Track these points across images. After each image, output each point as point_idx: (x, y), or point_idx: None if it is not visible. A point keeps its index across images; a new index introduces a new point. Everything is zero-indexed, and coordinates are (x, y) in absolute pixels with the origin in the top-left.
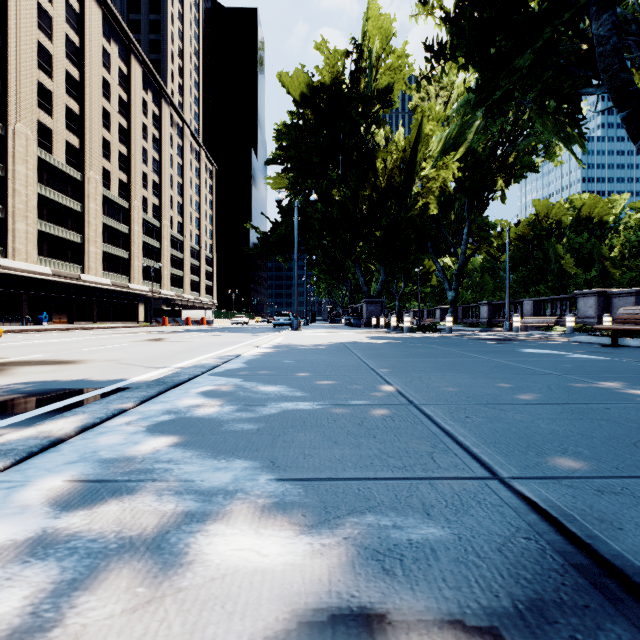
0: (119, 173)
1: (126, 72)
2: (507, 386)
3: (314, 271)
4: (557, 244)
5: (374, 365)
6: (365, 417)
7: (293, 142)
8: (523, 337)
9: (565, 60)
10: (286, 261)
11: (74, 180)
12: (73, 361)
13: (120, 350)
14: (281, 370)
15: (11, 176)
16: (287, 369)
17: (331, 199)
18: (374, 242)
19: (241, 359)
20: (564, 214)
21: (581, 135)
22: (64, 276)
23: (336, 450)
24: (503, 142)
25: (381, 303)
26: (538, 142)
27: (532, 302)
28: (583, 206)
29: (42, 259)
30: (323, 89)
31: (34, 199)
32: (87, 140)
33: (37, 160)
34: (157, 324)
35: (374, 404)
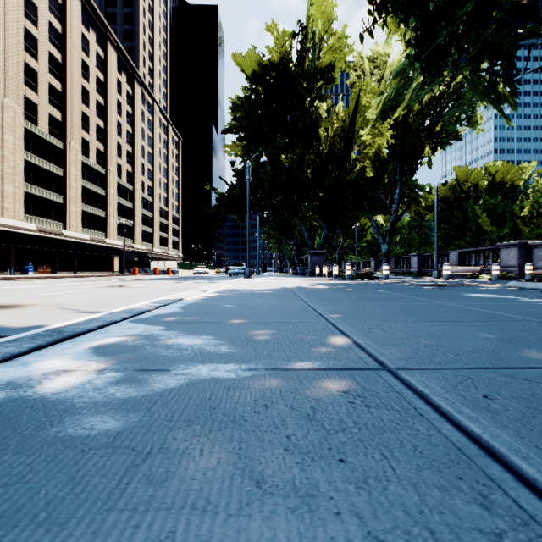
0: (97, 143)
1: (103, 56)
2: (494, 337)
3: (265, 228)
4: (475, 205)
5: (322, 310)
6: (317, 397)
7: (246, 113)
8: (456, 283)
9: (505, 12)
10: (240, 218)
11: (57, 149)
12: (15, 305)
13: (75, 295)
14: (217, 315)
15: (0, 144)
16: (224, 314)
17: (280, 164)
18: (317, 201)
19: (180, 303)
20: (481, 179)
21: (513, 93)
22: (48, 232)
23: (254, 523)
24: (430, 114)
25: (324, 254)
26: (462, 113)
27: (458, 253)
28: (497, 172)
29: (28, 217)
30: (272, 66)
31: (21, 164)
32: (68, 114)
33: (24, 131)
34: (129, 274)
35: (329, 368)
